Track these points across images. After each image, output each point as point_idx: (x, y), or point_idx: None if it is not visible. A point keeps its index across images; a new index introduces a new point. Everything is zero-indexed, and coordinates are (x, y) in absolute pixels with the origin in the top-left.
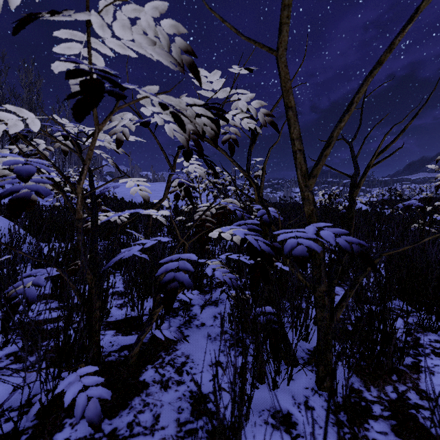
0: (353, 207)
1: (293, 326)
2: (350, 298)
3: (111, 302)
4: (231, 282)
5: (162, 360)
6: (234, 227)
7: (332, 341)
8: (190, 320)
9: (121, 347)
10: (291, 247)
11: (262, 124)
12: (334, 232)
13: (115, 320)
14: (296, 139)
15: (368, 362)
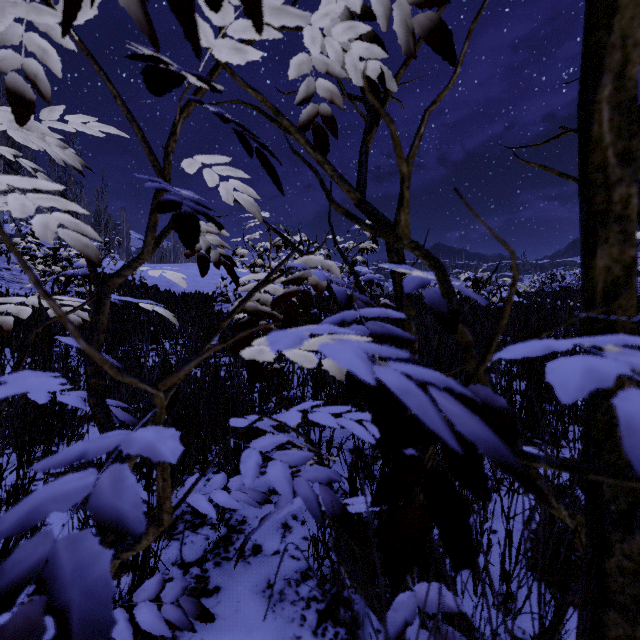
0: None
1: None
2: (565, 475)
3: None
4: (317, 502)
5: None
6: (324, 329)
7: None
8: (230, 536)
9: None
10: None
11: (404, 51)
12: None
13: None
14: None
15: None
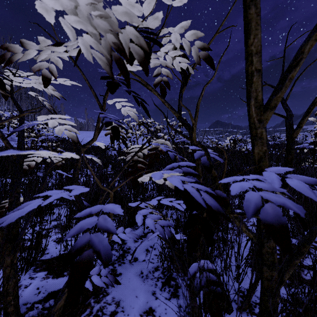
0: (293, 148)
1: (239, 291)
2: None
3: (47, 240)
4: (163, 232)
5: (90, 311)
6: (168, 172)
7: (292, 316)
8: (124, 254)
9: (48, 295)
10: (255, 206)
11: (196, 62)
12: (304, 181)
13: (50, 257)
14: (255, 54)
15: (310, 314)
